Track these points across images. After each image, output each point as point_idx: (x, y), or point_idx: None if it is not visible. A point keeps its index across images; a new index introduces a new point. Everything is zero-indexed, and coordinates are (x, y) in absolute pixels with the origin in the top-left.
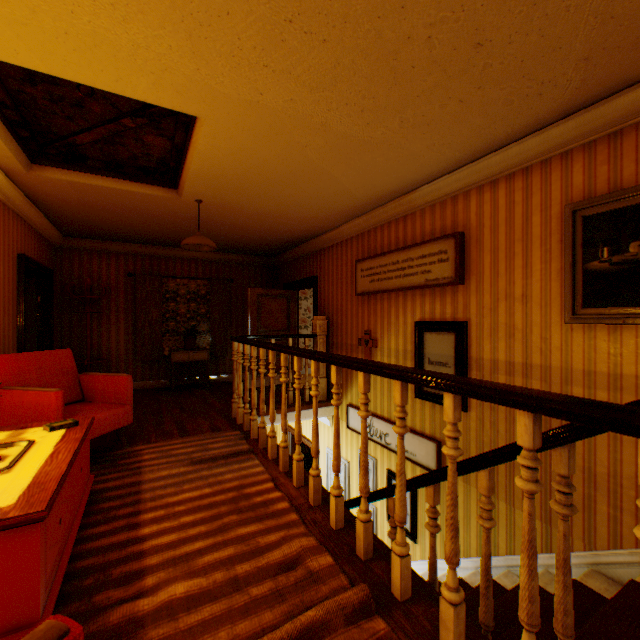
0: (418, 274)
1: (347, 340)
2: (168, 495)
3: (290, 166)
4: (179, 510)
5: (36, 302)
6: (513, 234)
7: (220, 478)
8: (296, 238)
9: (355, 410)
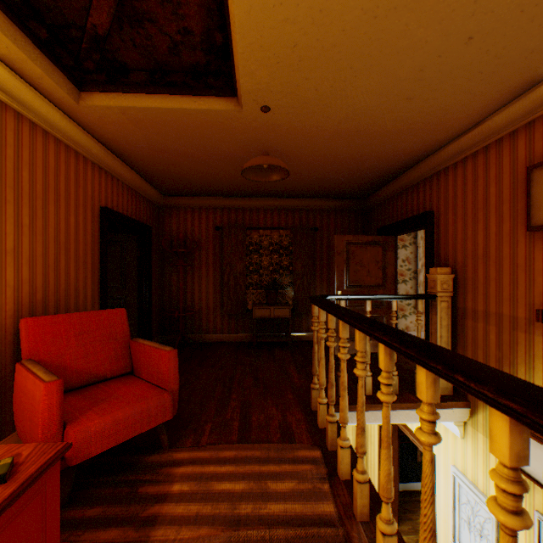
0: None
1: (499, 308)
2: None
3: None
4: None
5: (136, 256)
6: None
7: None
8: (398, 162)
9: None
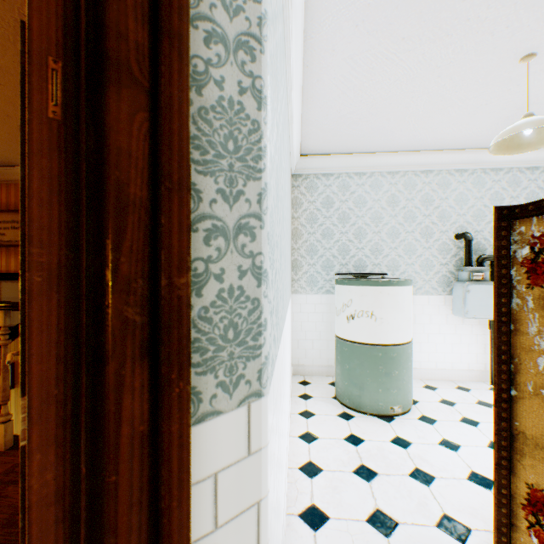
0: None
1: None
2: None
3: None
4: None
5: None
6: None
7: None
8: None
9: None
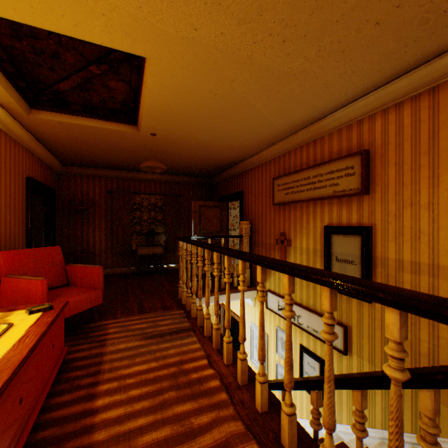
0: (327, 187)
1: (266, 240)
2: (122, 367)
3: (221, 100)
4: (129, 383)
5: (43, 212)
6: (419, 148)
7: (165, 353)
8: (227, 162)
9: (273, 295)
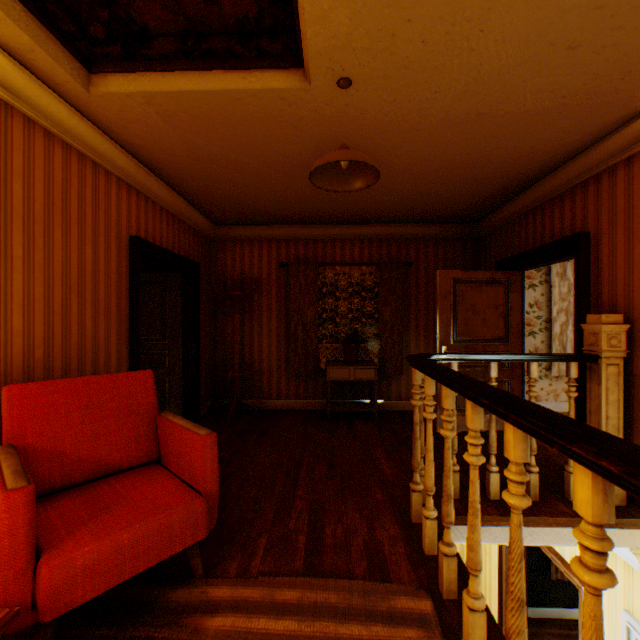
0: None
1: None
2: None
3: None
4: None
5: (180, 301)
6: None
7: None
8: (534, 163)
9: None
